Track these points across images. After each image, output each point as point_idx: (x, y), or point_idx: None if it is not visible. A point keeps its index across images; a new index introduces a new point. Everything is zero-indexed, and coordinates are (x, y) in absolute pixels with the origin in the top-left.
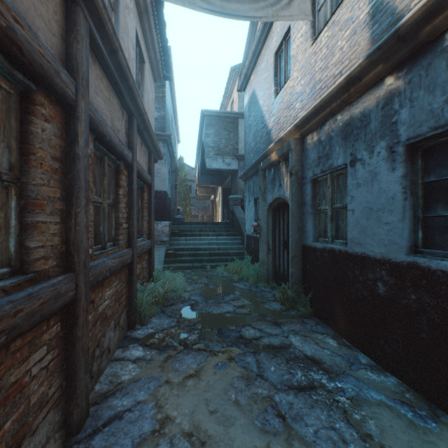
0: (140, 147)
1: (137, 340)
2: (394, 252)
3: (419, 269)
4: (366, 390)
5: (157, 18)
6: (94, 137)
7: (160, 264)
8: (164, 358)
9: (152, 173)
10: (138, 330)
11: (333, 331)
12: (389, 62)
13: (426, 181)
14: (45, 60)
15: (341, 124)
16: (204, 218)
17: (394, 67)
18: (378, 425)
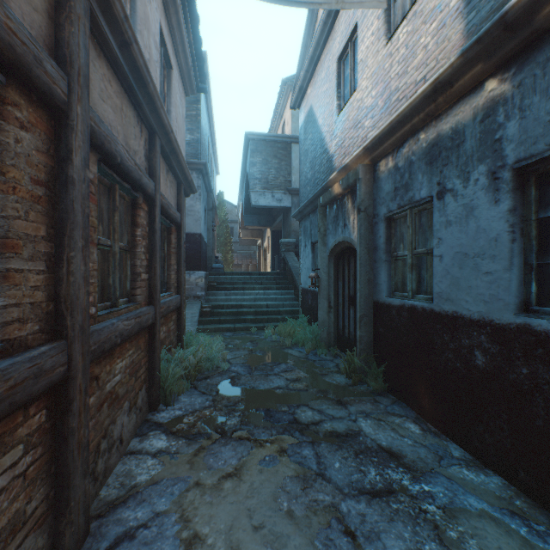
0: (165, 175)
1: (160, 426)
2: (498, 311)
3: (533, 333)
4: (462, 496)
5: (188, 11)
6: (98, 157)
7: (193, 325)
8: (194, 450)
9: (181, 209)
10: (161, 411)
11: (414, 413)
12: (491, 60)
13: (542, 217)
14: (17, 40)
15: (426, 145)
16: (249, 267)
17: (498, 66)
18: (481, 547)
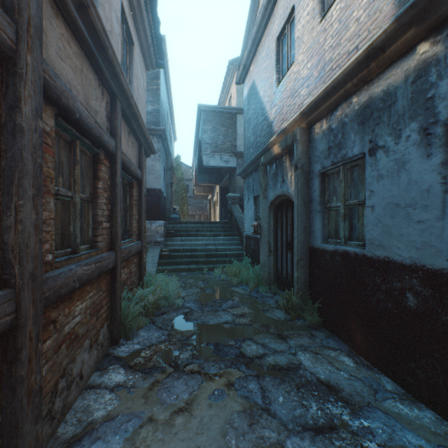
0: (127, 137)
1: (119, 360)
2: (430, 257)
3: None
4: (400, 432)
5: None
6: (55, 112)
7: (154, 266)
8: (149, 384)
9: (142, 167)
10: (122, 345)
11: (347, 346)
12: (424, 24)
13: None
14: None
15: (358, 108)
16: (202, 217)
17: (430, 30)
18: None
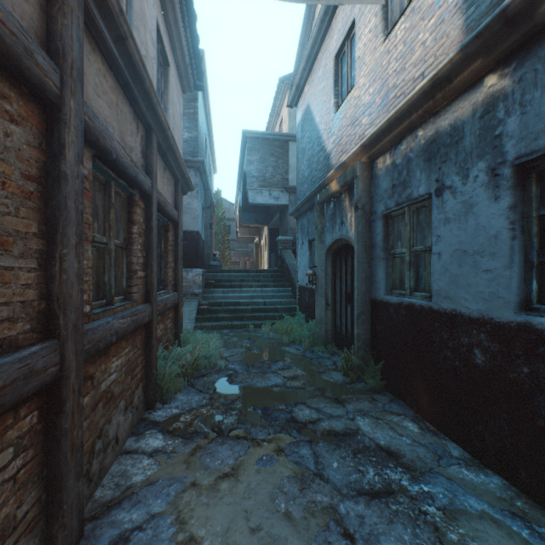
0: (162, 173)
1: (156, 424)
2: (498, 309)
3: (534, 332)
4: (462, 497)
5: (185, 8)
6: (93, 153)
7: (191, 322)
8: (190, 449)
9: (179, 207)
10: (158, 410)
11: (412, 411)
12: (491, 55)
13: (543, 214)
14: (6, 30)
15: (424, 142)
16: (247, 265)
17: (498, 62)
18: None
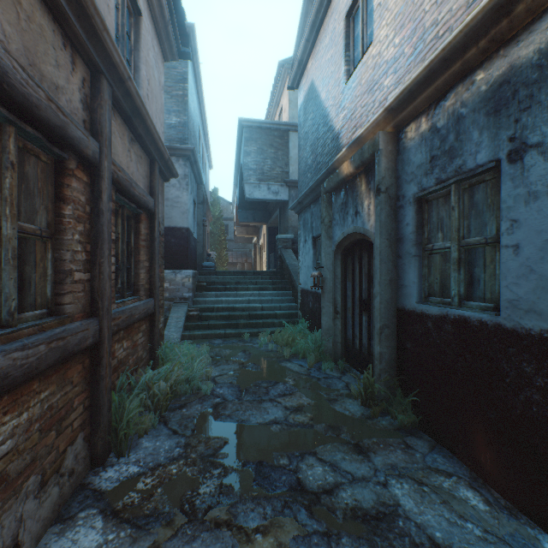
0: (128, 145)
1: (99, 498)
2: None
3: None
4: None
5: None
6: None
7: (178, 331)
8: None
9: (155, 193)
10: (109, 467)
11: (466, 468)
12: None
13: None
14: None
15: (487, 88)
16: (245, 266)
17: None
18: None
